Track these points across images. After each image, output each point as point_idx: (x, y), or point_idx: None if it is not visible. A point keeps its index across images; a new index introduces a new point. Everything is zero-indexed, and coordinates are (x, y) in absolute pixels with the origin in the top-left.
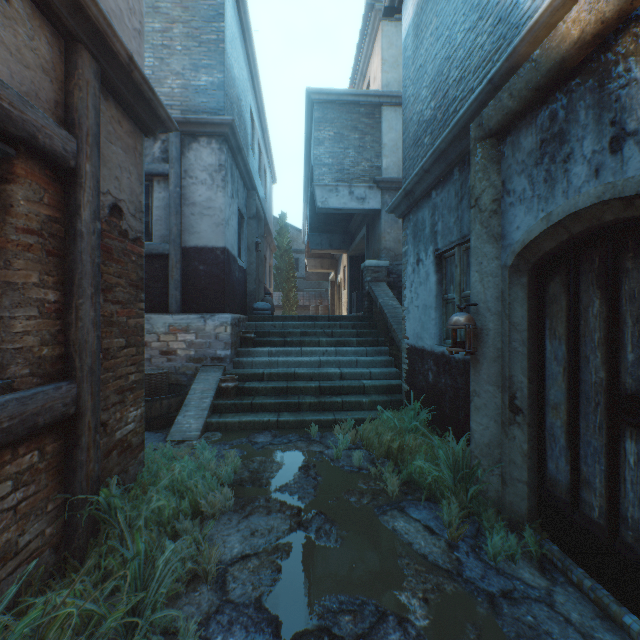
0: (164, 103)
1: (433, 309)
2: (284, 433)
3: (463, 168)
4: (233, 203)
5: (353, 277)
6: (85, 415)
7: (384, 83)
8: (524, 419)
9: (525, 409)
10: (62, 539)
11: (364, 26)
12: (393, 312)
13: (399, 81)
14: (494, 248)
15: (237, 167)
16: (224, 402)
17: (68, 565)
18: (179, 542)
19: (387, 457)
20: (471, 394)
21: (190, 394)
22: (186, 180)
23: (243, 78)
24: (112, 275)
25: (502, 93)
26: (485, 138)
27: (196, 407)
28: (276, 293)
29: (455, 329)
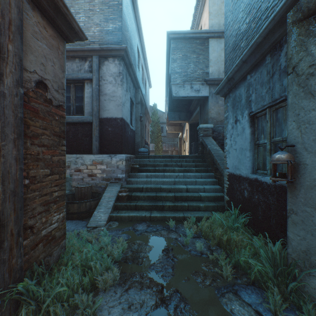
0: (90, 40)
1: (248, 150)
2: (154, 224)
3: (274, 53)
4: (127, 94)
5: (191, 135)
6: (7, 225)
7: (210, 25)
8: None
9: None
10: None
11: None
12: (217, 153)
13: (219, 24)
14: (311, 102)
15: (129, 75)
16: (120, 204)
17: None
18: None
19: (219, 245)
20: (288, 211)
21: (102, 199)
22: (101, 81)
23: (133, 28)
24: (38, 127)
25: None
26: (303, 19)
27: (105, 206)
28: (151, 144)
29: (275, 164)
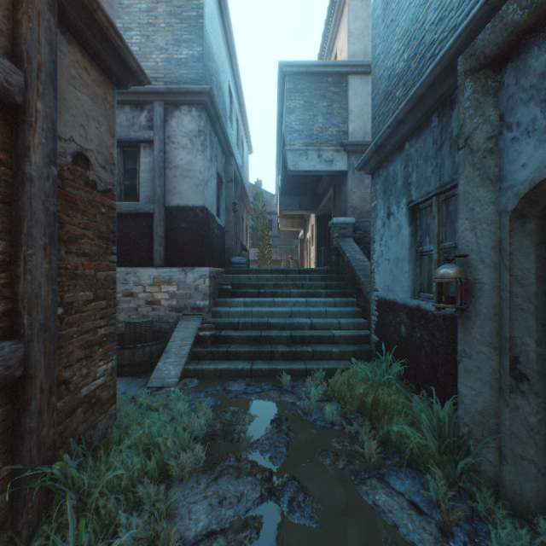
0: (149, 76)
1: (406, 262)
2: (257, 381)
3: (443, 113)
4: (212, 166)
5: (320, 234)
6: (36, 377)
7: (350, 54)
8: (530, 387)
9: (531, 376)
10: (8, 514)
11: (331, 3)
12: (360, 265)
13: (364, 51)
14: (489, 192)
15: (216, 134)
16: (202, 349)
17: (13, 545)
18: (137, 518)
19: (360, 412)
20: (459, 354)
21: (171, 341)
22: (169, 145)
23: (222, 55)
24: (76, 226)
25: (505, 9)
26: (478, 69)
27: (175, 354)
28: (252, 250)
29: (440, 283)
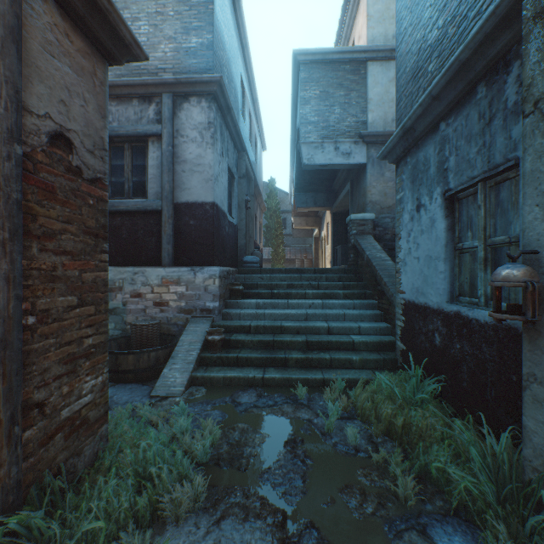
0: (158, 67)
1: (441, 260)
2: (269, 392)
3: (494, 79)
4: (223, 161)
5: (336, 232)
6: None
7: (369, 39)
8: None
9: None
10: None
11: None
12: (382, 264)
13: (385, 35)
14: None
15: (227, 128)
16: (210, 355)
17: None
18: None
19: (388, 435)
20: (525, 378)
21: (178, 346)
22: (178, 139)
23: (233, 46)
24: (54, 219)
25: None
26: None
27: (182, 360)
28: (266, 248)
29: (499, 287)
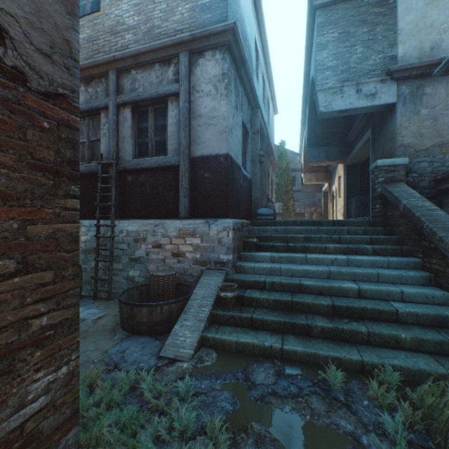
0: (176, 30)
1: None
2: (290, 370)
3: None
4: (237, 114)
5: (350, 185)
6: None
7: None
8: None
9: None
10: None
11: None
12: (429, 215)
13: None
14: None
15: (241, 83)
16: (222, 313)
17: None
18: None
19: None
20: None
21: (191, 299)
22: (193, 95)
23: (247, 6)
24: None
25: None
26: None
27: (194, 316)
28: (277, 203)
29: None
